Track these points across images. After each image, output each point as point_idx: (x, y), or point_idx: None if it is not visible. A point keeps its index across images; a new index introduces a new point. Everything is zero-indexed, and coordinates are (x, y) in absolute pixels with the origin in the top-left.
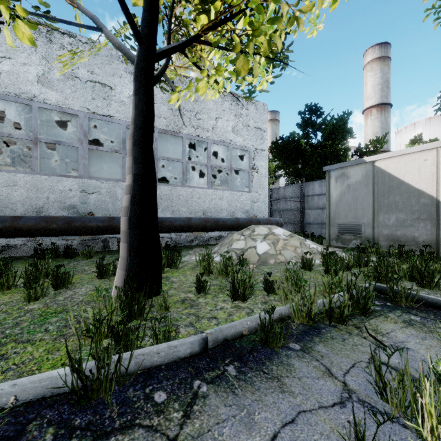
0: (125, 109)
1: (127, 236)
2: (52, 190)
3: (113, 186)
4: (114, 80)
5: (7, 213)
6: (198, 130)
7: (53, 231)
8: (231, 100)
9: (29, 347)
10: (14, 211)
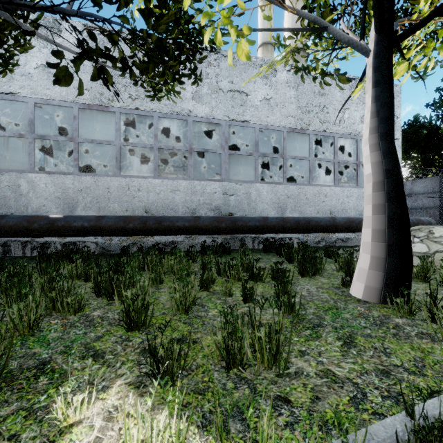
0: (258, 113)
1: (385, 235)
2: (202, 193)
3: (248, 187)
4: (249, 86)
5: (172, 214)
6: (325, 125)
7: (222, 229)
8: None
9: (386, 343)
10: (176, 212)
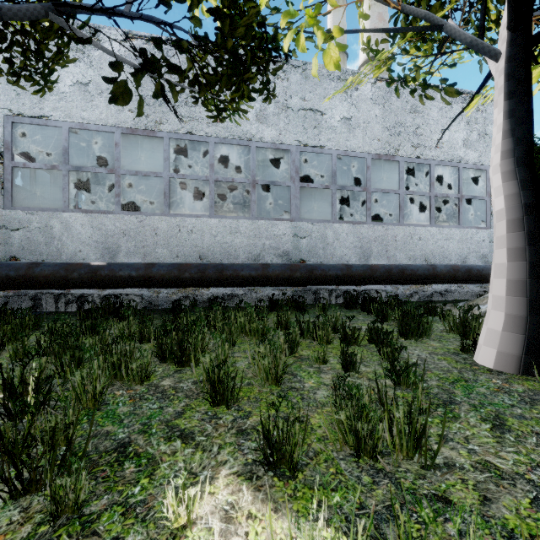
0: (336, 136)
1: (525, 288)
2: (267, 236)
3: (324, 228)
4: (324, 103)
5: (231, 262)
6: (419, 150)
7: (296, 280)
8: (462, 102)
9: None
10: (237, 259)
